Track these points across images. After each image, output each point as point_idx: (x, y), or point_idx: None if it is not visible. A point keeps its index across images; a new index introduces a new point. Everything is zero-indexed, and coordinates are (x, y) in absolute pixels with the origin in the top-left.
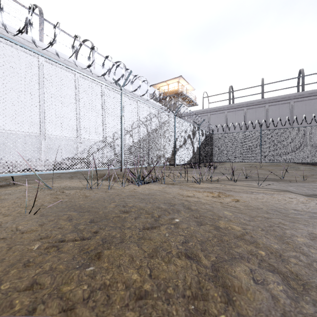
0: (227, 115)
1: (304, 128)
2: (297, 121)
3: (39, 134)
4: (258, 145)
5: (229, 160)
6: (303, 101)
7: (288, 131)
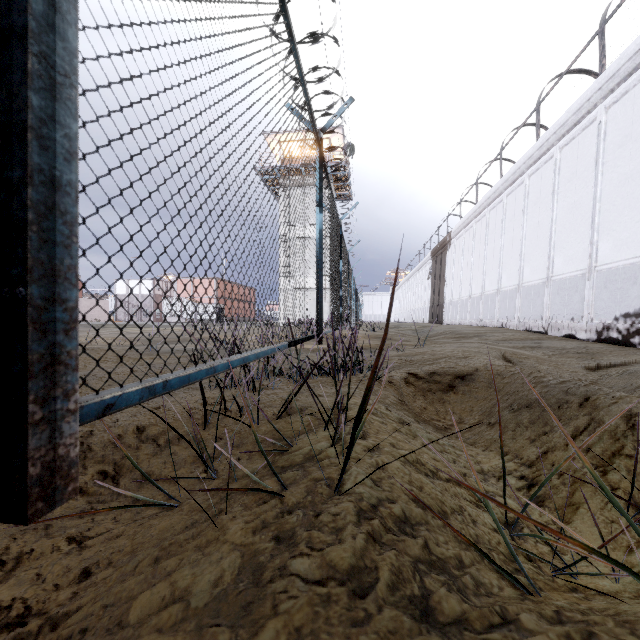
0: None
1: None
2: None
3: (586, 271)
4: None
5: None
6: None
7: None
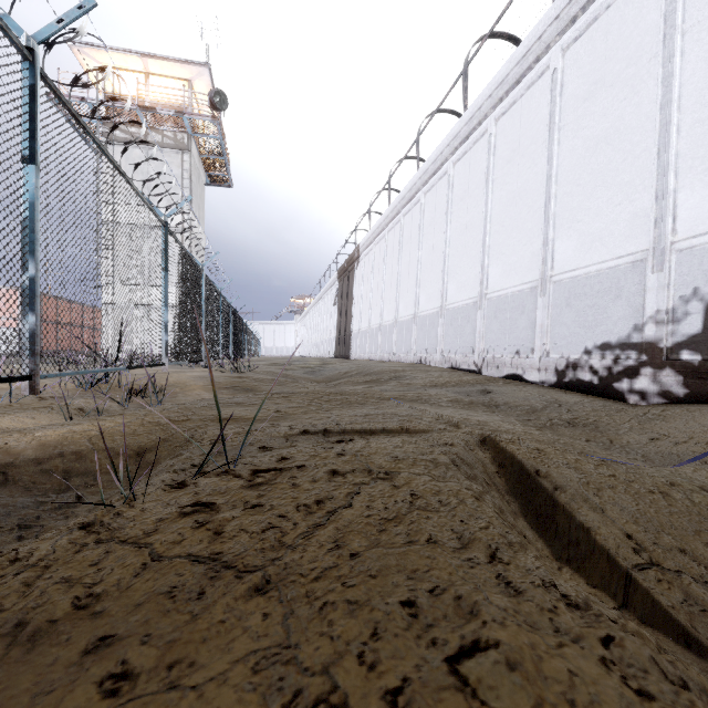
0: None
1: None
2: None
3: (538, 283)
4: None
5: None
6: None
7: None
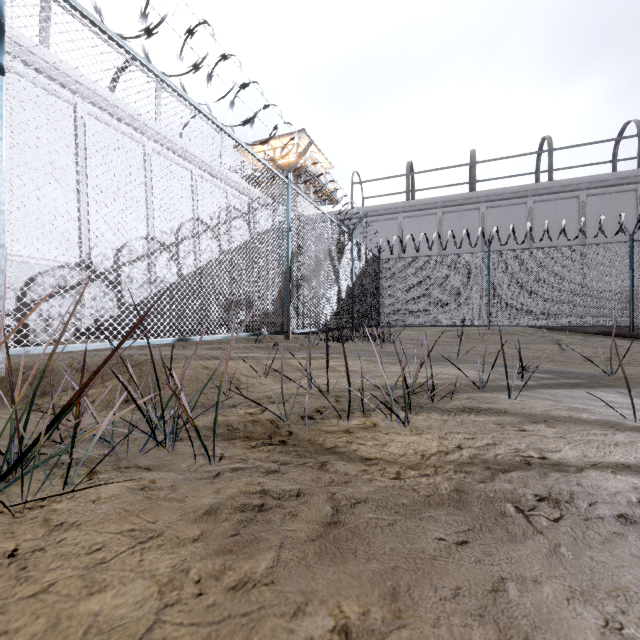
0: (402, 225)
1: (581, 247)
2: (565, 233)
3: None
4: (483, 286)
5: (418, 321)
6: (551, 201)
7: (547, 254)
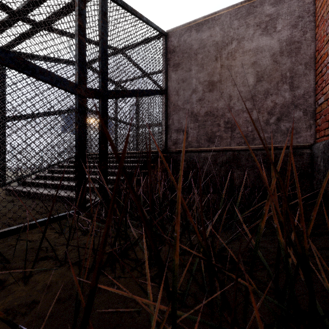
0: None
1: None
2: None
3: None
4: None
5: None
6: None
7: None
